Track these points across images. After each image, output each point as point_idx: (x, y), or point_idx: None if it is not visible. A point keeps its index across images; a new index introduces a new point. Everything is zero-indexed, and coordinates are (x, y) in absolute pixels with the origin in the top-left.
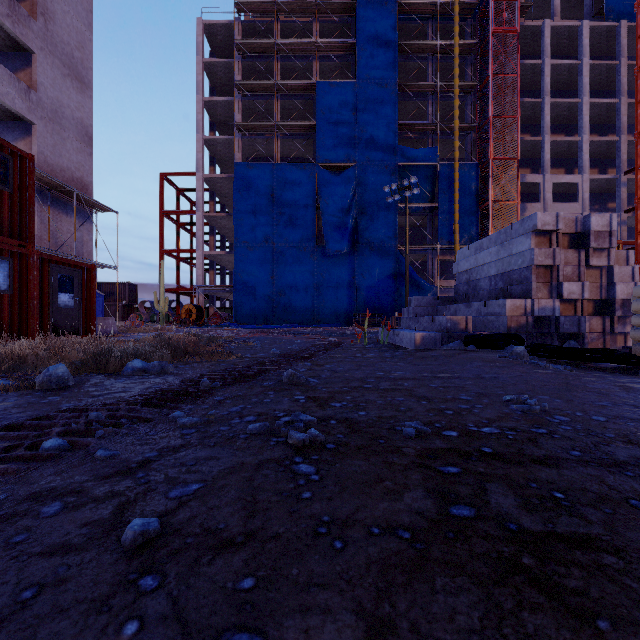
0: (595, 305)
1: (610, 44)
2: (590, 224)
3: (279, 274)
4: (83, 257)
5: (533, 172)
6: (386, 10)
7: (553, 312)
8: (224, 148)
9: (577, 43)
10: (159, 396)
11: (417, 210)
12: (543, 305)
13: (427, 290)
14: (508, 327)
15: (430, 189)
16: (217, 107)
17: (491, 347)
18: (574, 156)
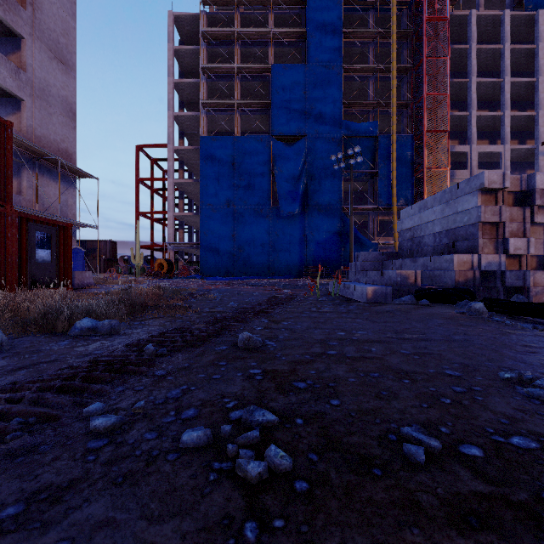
0: (538, 260)
1: (529, 31)
2: (535, 182)
3: (239, 232)
4: (68, 218)
5: (461, 143)
6: (332, 2)
7: (499, 267)
8: (192, 123)
9: (500, 30)
10: (85, 373)
11: (359, 176)
12: (489, 260)
13: (368, 246)
14: (456, 281)
15: (371, 158)
16: (185, 88)
17: (443, 301)
18: (497, 129)
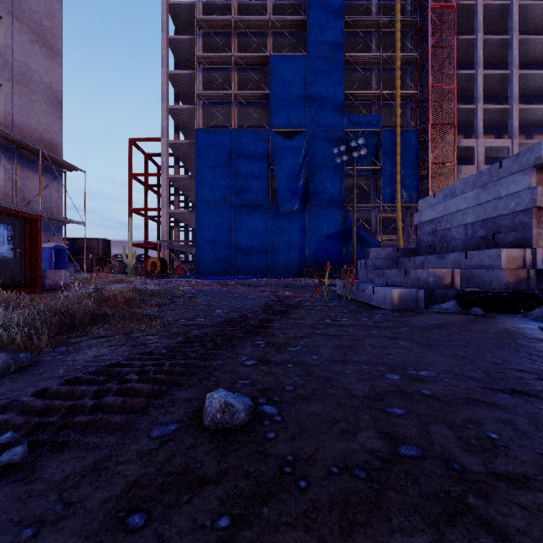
0: None
1: (536, 22)
2: None
3: (236, 230)
4: (52, 213)
5: (466, 138)
6: None
7: None
8: (187, 117)
9: (506, 21)
10: None
11: (362, 172)
12: None
13: (371, 244)
14: (506, 282)
15: (374, 152)
16: (180, 80)
17: (501, 310)
18: (503, 123)
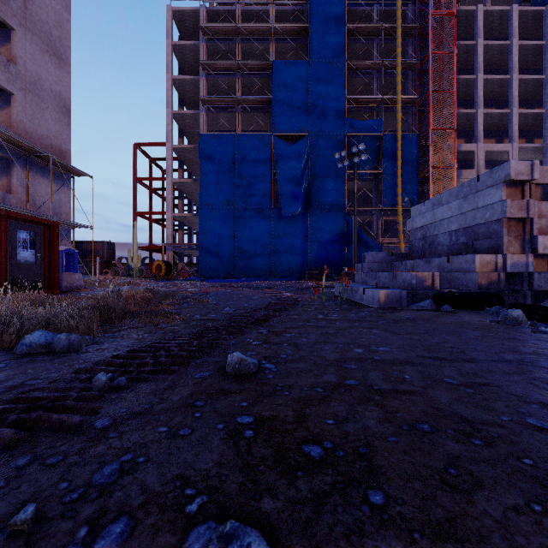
0: None
1: (537, 27)
2: None
3: (240, 233)
4: (61, 217)
5: (467, 142)
6: None
7: (526, 268)
8: (191, 121)
9: (507, 26)
10: None
11: (363, 176)
12: (515, 260)
13: (372, 247)
14: (479, 284)
15: (375, 157)
16: (185, 85)
17: (468, 307)
18: (504, 127)
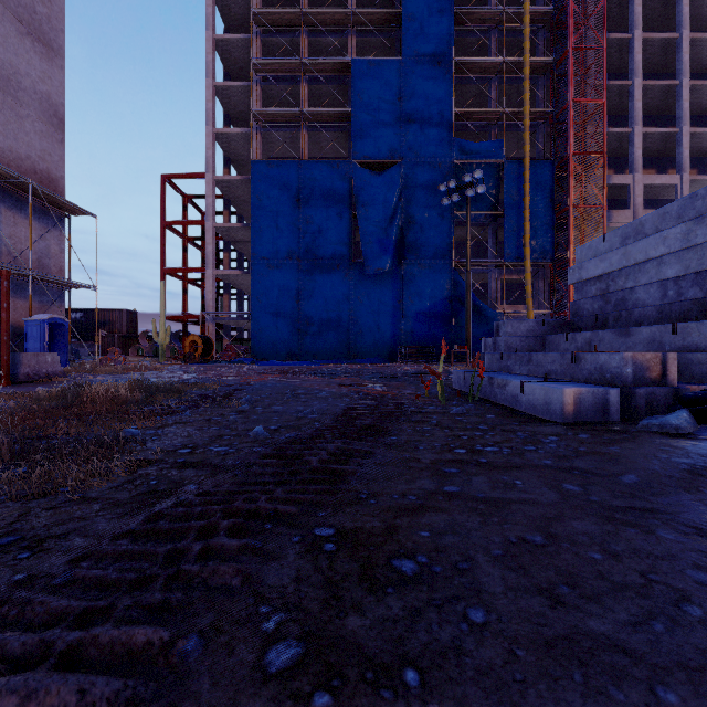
0: None
1: None
2: None
3: (306, 298)
4: (50, 273)
5: (617, 174)
6: None
7: None
8: (240, 145)
9: (673, 14)
10: None
11: (477, 218)
12: None
13: (490, 317)
14: None
15: (493, 192)
16: (231, 95)
17: None
18: (668, 154)
